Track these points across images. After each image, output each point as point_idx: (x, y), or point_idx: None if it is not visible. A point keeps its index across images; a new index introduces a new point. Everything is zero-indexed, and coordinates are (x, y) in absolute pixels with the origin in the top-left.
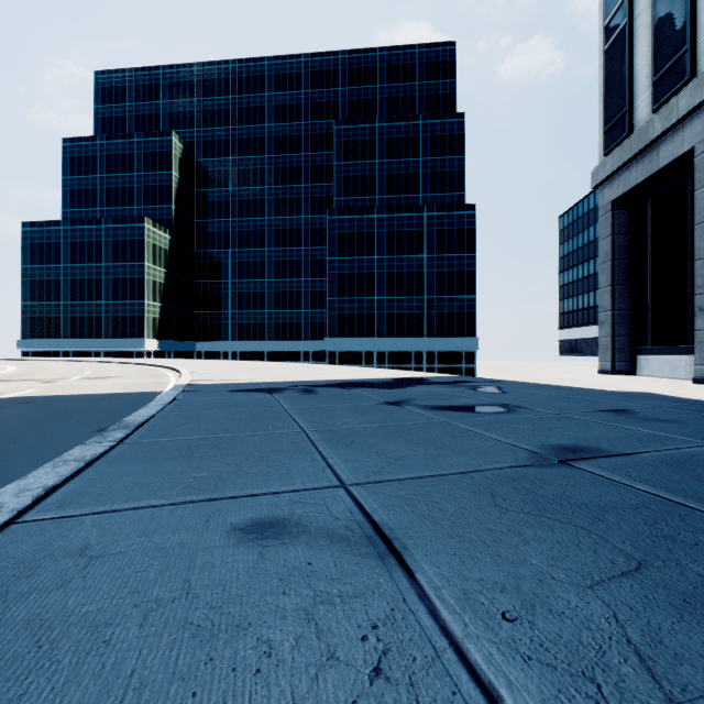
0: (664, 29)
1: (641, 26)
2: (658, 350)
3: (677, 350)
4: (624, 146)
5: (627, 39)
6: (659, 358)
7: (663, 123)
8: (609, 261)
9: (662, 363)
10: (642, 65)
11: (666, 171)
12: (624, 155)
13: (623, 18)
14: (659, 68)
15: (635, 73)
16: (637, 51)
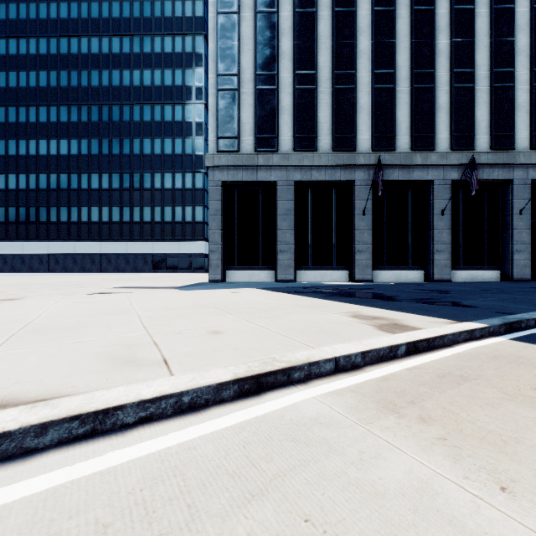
0: (264, 117)
1: (246, 101)
2: (242, 268)
3: (254, 268)
4: (237, 156)
5: (238, 99)
6: (242, 272)
7: (265, 162)
8: (220, 215)
9: (245, 274)
10: (247, 122)
11: (259, 183)
12: (237, 161)
13: (235, 84)
14: (261, 133)
15: (242, 121)
16: (243, 111)
